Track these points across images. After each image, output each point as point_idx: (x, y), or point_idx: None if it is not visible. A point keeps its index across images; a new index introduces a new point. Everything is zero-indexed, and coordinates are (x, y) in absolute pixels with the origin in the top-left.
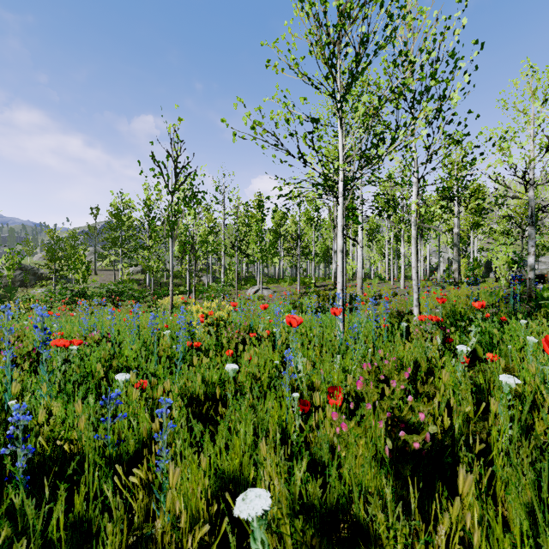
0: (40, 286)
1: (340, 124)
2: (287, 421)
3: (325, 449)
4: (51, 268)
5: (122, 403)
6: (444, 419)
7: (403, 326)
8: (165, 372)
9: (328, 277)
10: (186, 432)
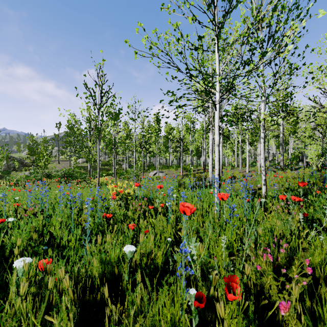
0: (25, 170)
1: (218, 48)
2: (183, 320)
3: None
4: (30, 160)
5: None
6: None
7: (262, 201)
8: (77, 244)
9: (198, 165)
10: None
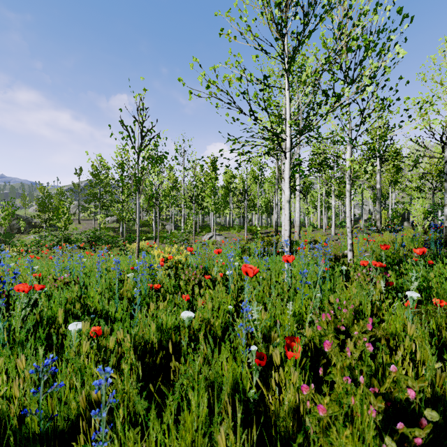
0: (34, 233)
1: (288, 85)
2: (244, 376)
3: (288, 415)
4: (42, 218)
5: (56, 370)
6: (408, 374)
7: (343, 269)
8: (125, 315)
9: (269, 225)
10: (135, 393)
